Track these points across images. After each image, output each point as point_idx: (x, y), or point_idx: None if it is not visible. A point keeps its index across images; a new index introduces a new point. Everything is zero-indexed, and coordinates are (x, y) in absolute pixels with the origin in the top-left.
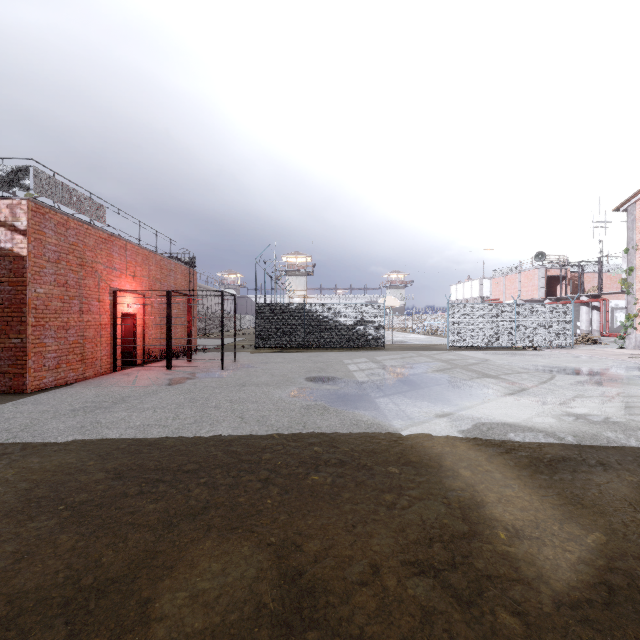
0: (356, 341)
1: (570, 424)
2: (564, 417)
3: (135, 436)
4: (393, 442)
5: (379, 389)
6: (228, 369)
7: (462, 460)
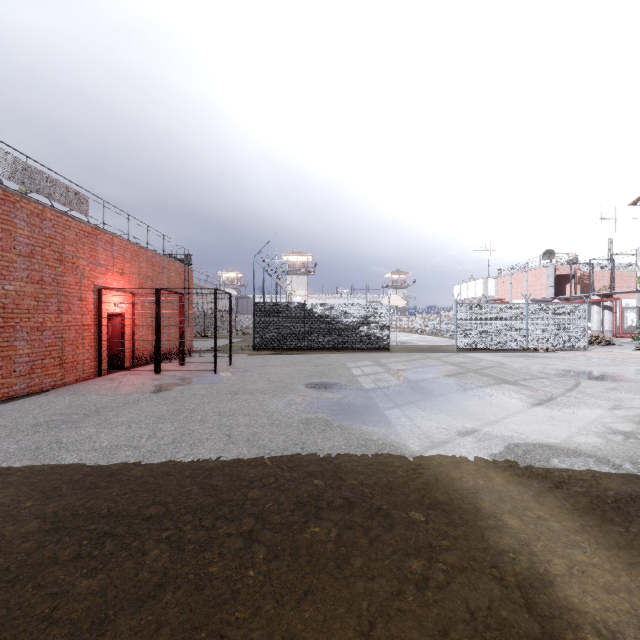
0: (359, 342)
1: (621, 445)
2: (610, 436)
3: (96, 462)
4: (412, 472)
5: (388, 398)
6: (222, 373)
7: (503, 500)
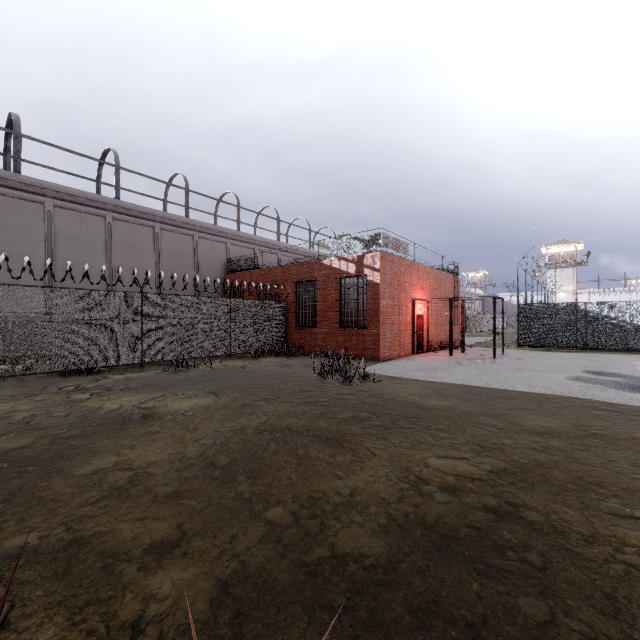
0: None
1: None
2: None
3: (463, 383)
4: None
5: None
6: (499, 359)
7: None
